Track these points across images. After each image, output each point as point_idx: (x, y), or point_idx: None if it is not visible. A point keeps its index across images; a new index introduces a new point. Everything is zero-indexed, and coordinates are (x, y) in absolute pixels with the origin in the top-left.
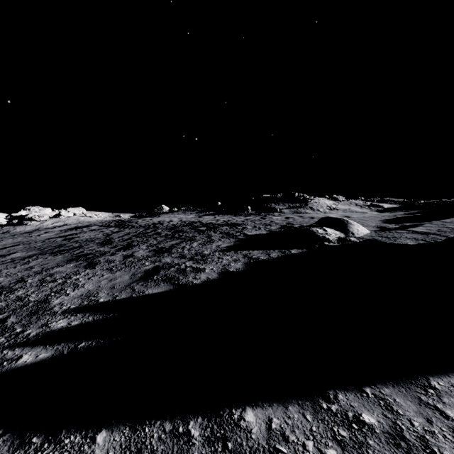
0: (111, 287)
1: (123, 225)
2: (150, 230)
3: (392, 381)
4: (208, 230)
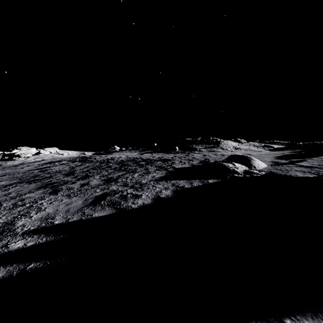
0: (66, 211)
1: (84, 161)
2: (104, 164)
3: (310, 311)
4: (147, 164)
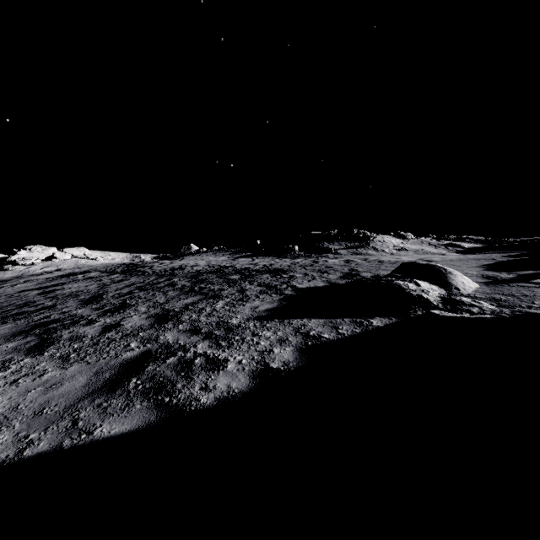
0: (35, 411)
1: (131, 271)
2: (164, 278)
3: None
4: (242, 279)
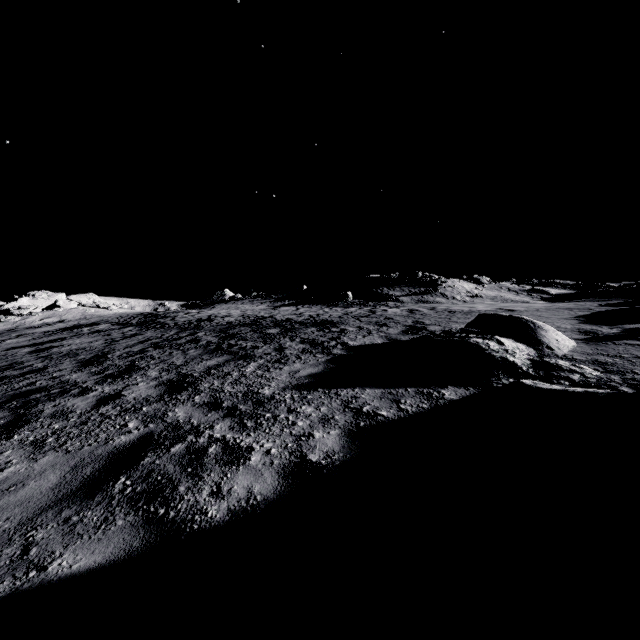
0: None
1: (149, 323)
2: (187, 332)
3: None
4: (282, 334)
